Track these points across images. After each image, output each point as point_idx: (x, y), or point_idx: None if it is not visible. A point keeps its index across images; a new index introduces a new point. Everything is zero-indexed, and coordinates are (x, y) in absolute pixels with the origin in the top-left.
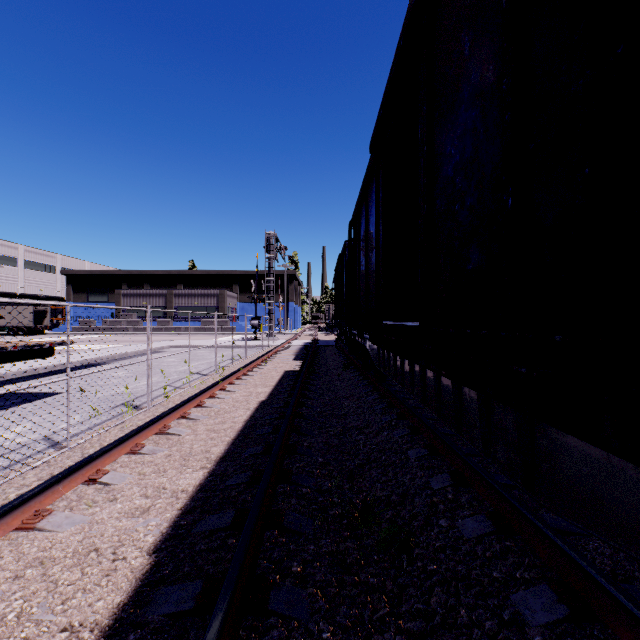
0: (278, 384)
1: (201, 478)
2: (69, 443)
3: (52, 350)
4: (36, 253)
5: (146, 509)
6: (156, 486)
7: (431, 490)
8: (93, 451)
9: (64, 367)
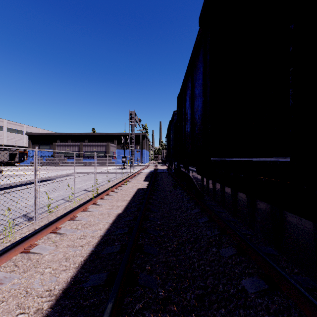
0: (132, 199)
1: None
2: None
3: None
4: (13, 124)
5: None
6: None
7: None
8: None
9: (9, 185)
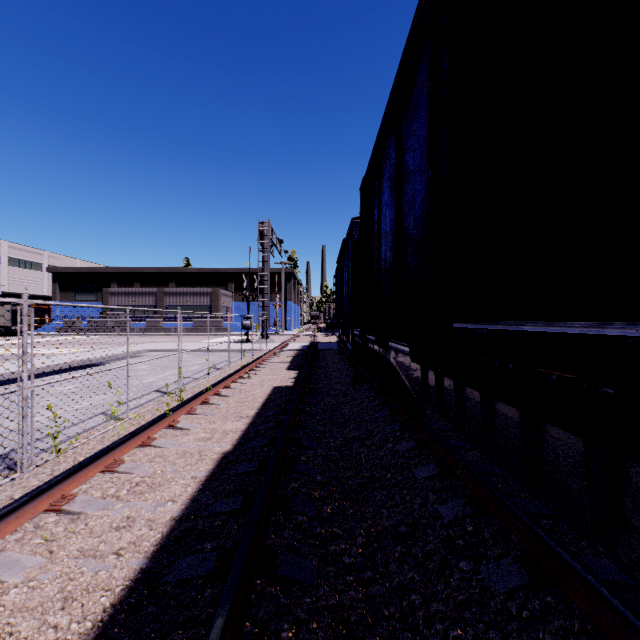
0: (259, 413)
1: None
2: None
3: None
4: (21, 250)
5: None
6: None
7: None
8: None
9: None
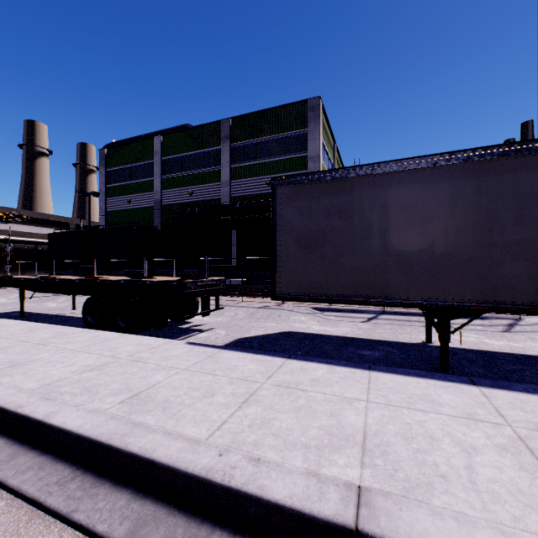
0: None
1: None
2: None
3: None
4: None
5: None
6: None
7: None
8: None
9: None
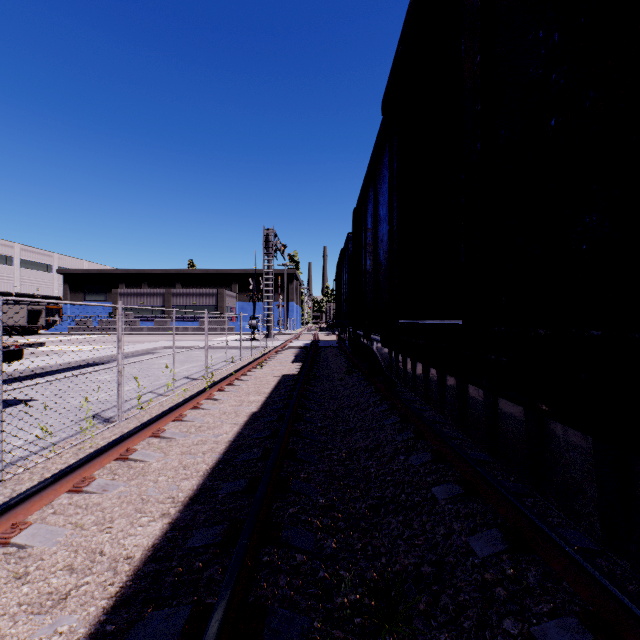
0: (273, 391)
1: (157, 534)
2: (0, 475)
3: (20, 353)
4: (32, 252)
5: (63, 595)
6: (91, 549)
7: (479, 558)
8: (27, 487)
9: (45, 370)
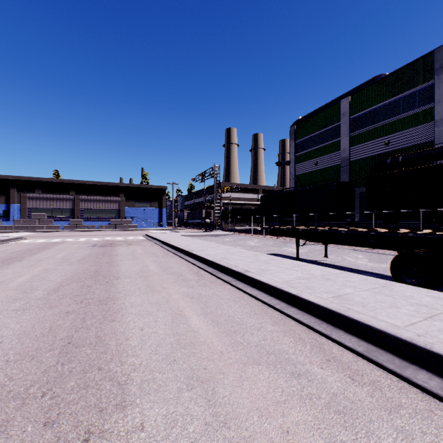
0: None
1: None
2: None
3: None
4: None
5: None
6: None
7: None
8: None
9: None
